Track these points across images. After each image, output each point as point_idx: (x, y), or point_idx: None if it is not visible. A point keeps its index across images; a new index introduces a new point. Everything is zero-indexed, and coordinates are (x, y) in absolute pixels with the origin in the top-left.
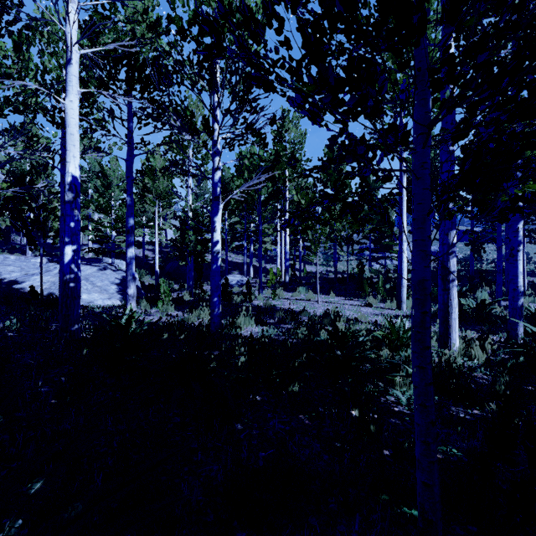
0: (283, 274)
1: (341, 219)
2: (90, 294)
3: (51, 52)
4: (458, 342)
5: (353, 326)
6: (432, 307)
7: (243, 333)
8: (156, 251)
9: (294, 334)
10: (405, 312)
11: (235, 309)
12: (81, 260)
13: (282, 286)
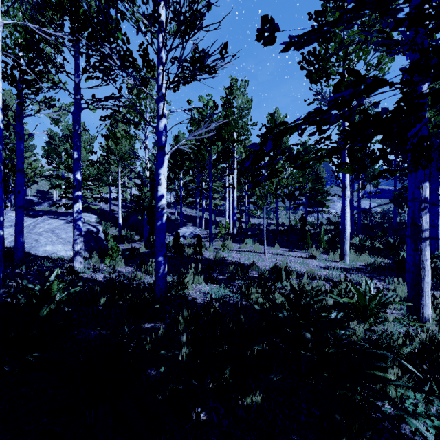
0: (231, 226)
1: (330, 158)
2: (53, 245)
3: (5, 10)
4: (431, 309)
5: (307, 285)
6: (376, 260)
7: (191, 295)
8: (119, 206)
9: (246, 296)
10: (349, 265)
11: (186, 262)
12: (50, 214)
13: (231, 238)
